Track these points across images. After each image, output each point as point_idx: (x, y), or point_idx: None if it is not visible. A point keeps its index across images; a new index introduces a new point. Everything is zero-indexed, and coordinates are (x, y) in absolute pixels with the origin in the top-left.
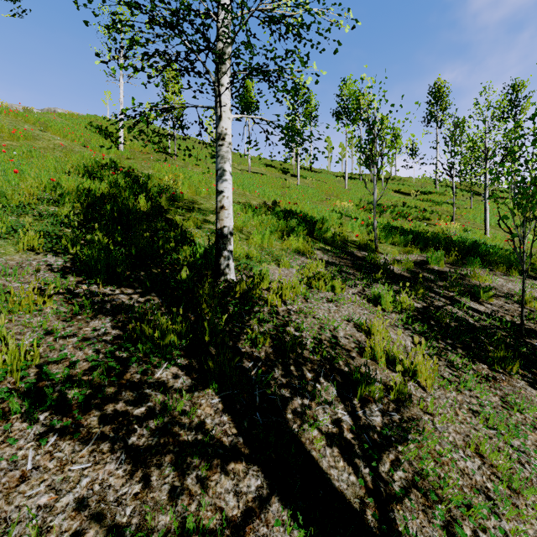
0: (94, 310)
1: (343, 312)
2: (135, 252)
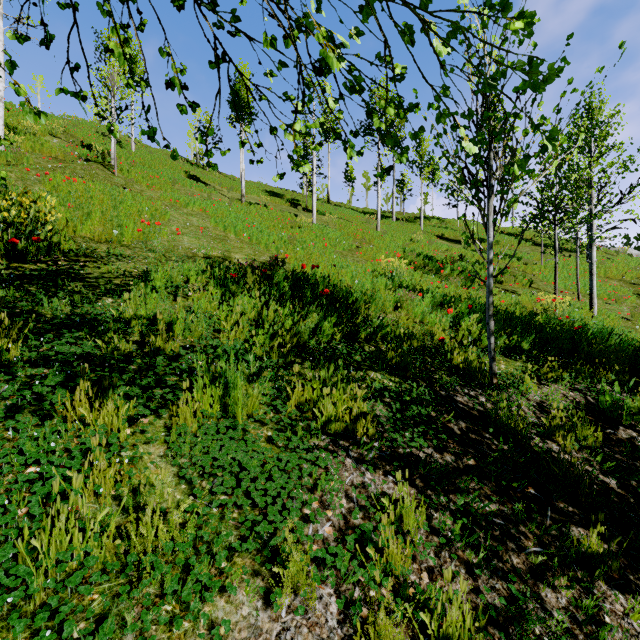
0: None
1: None
2: None
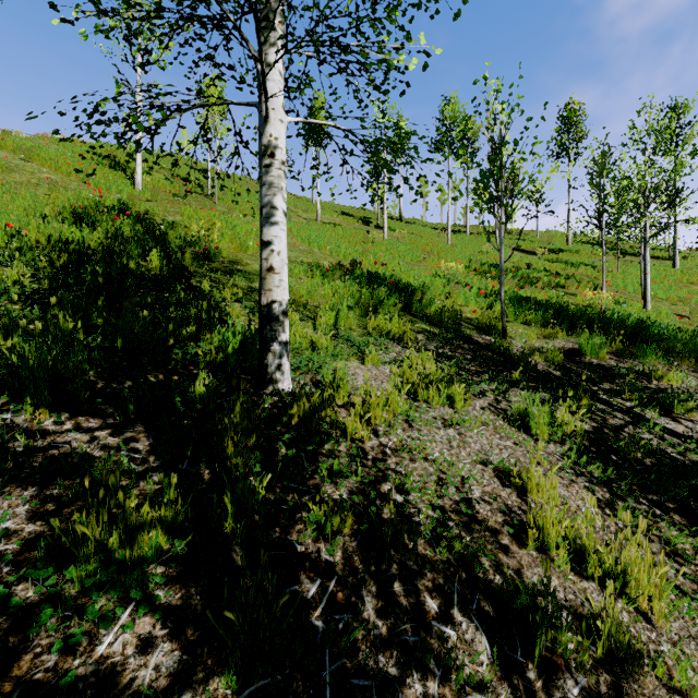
0: (1, 475)
1: (472, 446)
2: (123, 343)
